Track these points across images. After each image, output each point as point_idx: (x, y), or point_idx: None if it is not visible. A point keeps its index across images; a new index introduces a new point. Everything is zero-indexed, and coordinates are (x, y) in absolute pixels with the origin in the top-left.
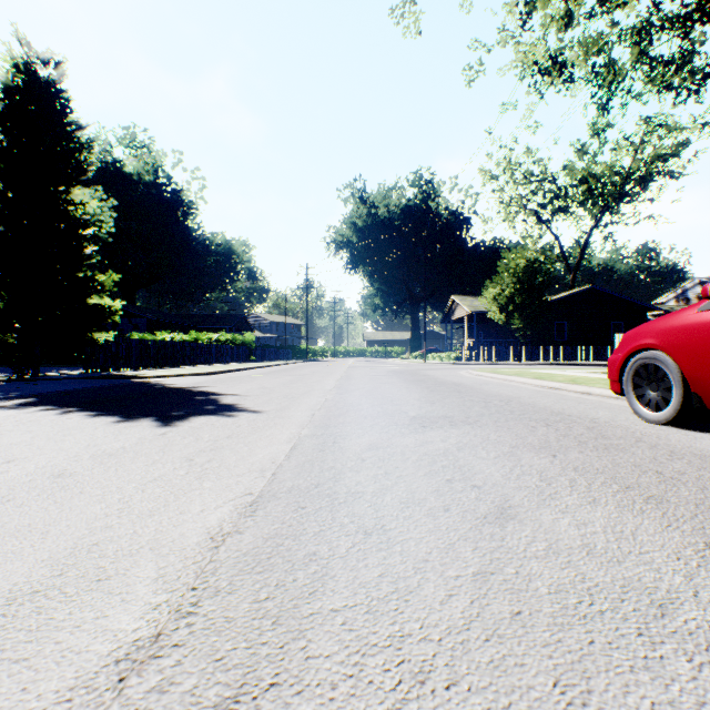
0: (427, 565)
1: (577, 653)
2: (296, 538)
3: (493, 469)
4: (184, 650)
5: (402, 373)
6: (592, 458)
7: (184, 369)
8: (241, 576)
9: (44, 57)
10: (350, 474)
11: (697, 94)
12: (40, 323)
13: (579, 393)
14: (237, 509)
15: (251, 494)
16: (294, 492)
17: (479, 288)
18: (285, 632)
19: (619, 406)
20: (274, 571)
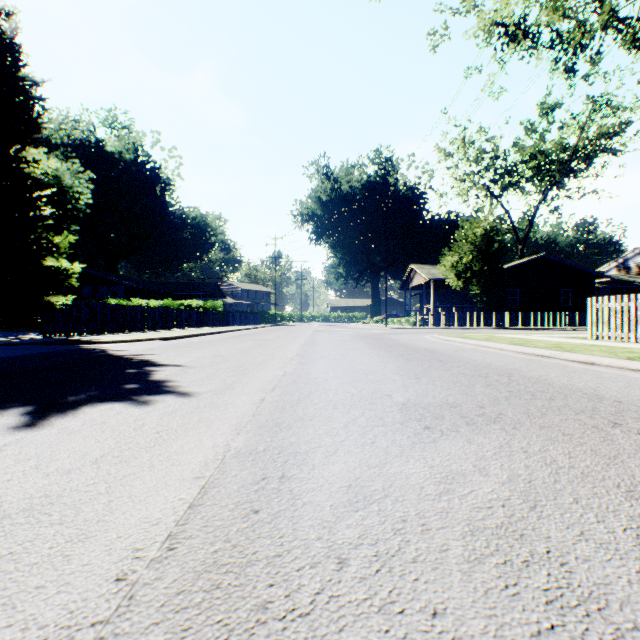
0: None
1: None
2: None
3: None
4: None
5: (367, 337)
6: None
7: (148, 334)
8: None
9: None
10: None
11: None
12: None
13: (578, 362)
14: None
15: None
16: None
17: (435, 258)
18: None
19: None
20: None
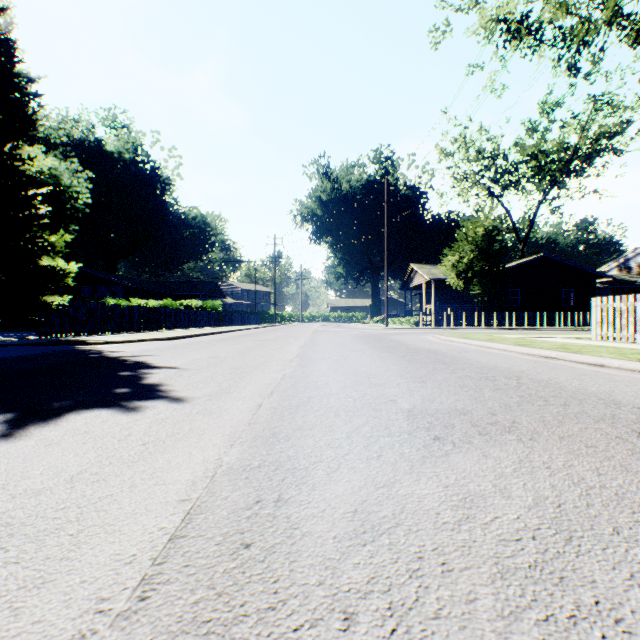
0: None
1: None
2: None
3: None
4: None
5: (368, 338)
6: None
7: (146, 334)
8: None
9: None
10: None
11: None
12: None
13: (586, 364)
14: None
15: None
16: None
17: (435, 258)
18: None
19: None
20: None
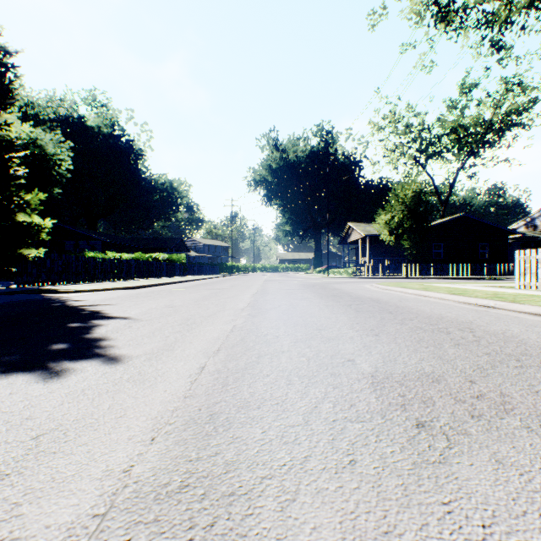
0: None
1: None
2: None
3: None
4: None
5: (313, 287)
6: None
7: (115, 283)
8: None
9: None
10: None
11: None
12: None
13: (528, 313)
14: None
15: None
16: None
17: (369, 218)
18: None
19: None
20: None
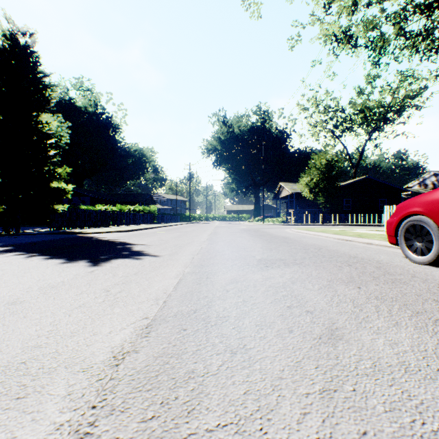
0: (282, 382)
1: None
2: (179, 357)
3: (319, 298)
4: None
5: (249, 230)
6: (386, 289)
7: (112, 228)
8: (133, 394)
9: (23, 30)
10: (218, 302)
11: (436, 54)
12: (20, 199)
13: (364, 243)
14: (136, 331)
15: (147, 318)
16: (178, 316)
17: (297, 178)
18: None
19: (393, 252)
20: (160, 389)
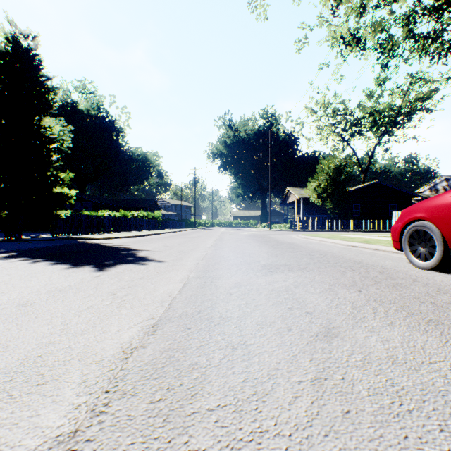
0: (278, 372)
1: (396, 447)
2: (183, 351)
3: (319, 301)
4: (94, 445)
5: (255, 236)
6: (386, 293)
7: (116, 234)
8: (142, 381)
9: (25, 33)
10: (222, 304)
11: (445, 57)
12: (22, 204)
13: (371, 249)
14: (143, 329)
15: (153, 318)
16: (183, 316)
17: (304, 183)
18: (172, 429)
19: (398, 258)
20: (166, 378)
